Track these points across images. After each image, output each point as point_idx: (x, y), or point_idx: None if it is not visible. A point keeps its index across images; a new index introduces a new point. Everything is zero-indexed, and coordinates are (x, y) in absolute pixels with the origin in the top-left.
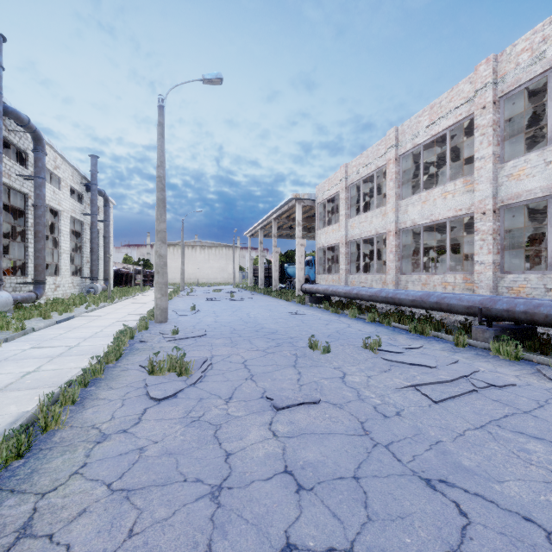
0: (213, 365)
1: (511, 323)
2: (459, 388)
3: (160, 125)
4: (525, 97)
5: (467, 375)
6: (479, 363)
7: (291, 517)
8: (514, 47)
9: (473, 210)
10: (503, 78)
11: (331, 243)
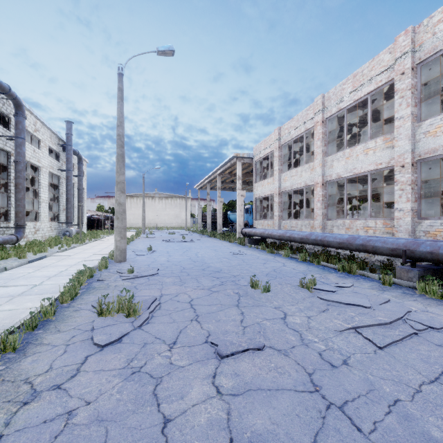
0: (161, 304)
1: (431, 264)
2: (399, 331)
3: (120, 90)
4: (438, 65)
5: (403, 316)
6: (408, 302)
7: None
8: (431, 18)
9: (392, 164)
10: (420, 46)
11: (266, 194)
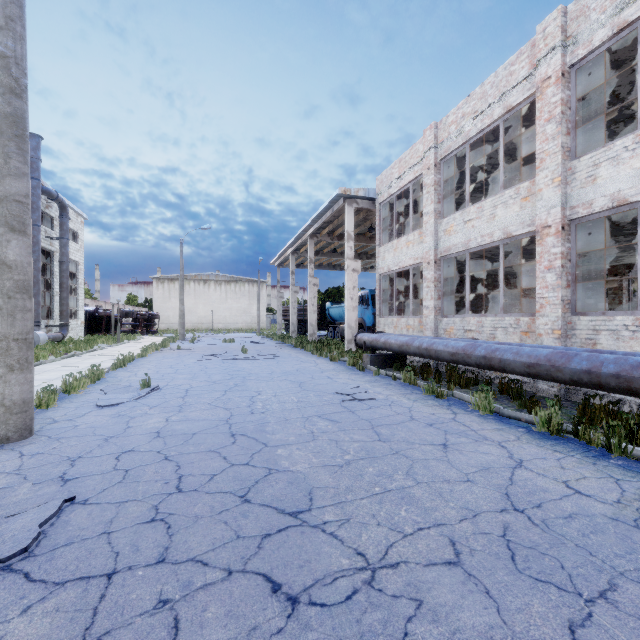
0: None
1: None
2: None
3: None
4: None
5: None
6: None
7: None
8: None
9: None
10: None
11: (405, 265)
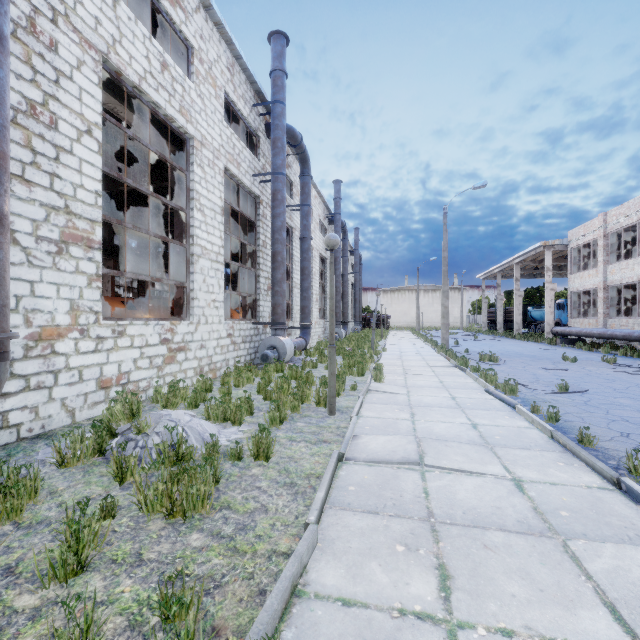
0: (505, 361)
1: None
2: None
3: (445, 225)
4: None
5: None
6: None
7: (558, 377)
8: None
9: None
10: None
11: (587, 288)
